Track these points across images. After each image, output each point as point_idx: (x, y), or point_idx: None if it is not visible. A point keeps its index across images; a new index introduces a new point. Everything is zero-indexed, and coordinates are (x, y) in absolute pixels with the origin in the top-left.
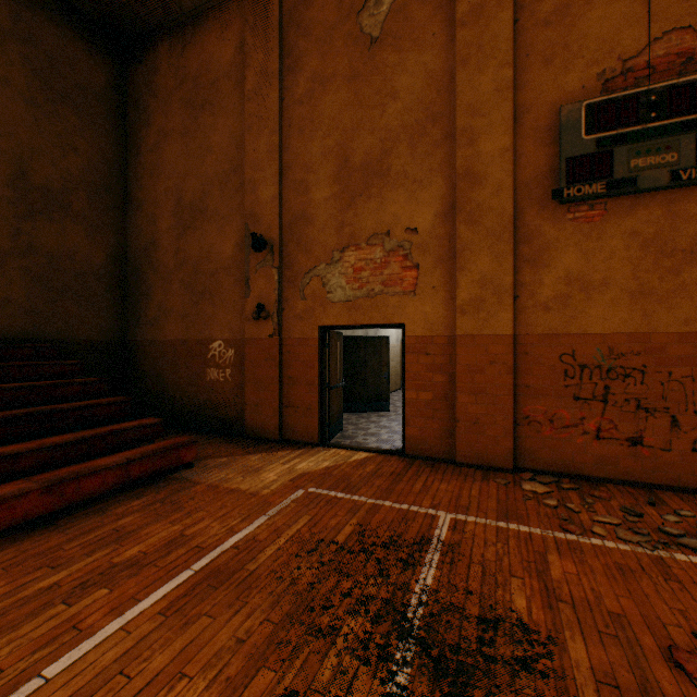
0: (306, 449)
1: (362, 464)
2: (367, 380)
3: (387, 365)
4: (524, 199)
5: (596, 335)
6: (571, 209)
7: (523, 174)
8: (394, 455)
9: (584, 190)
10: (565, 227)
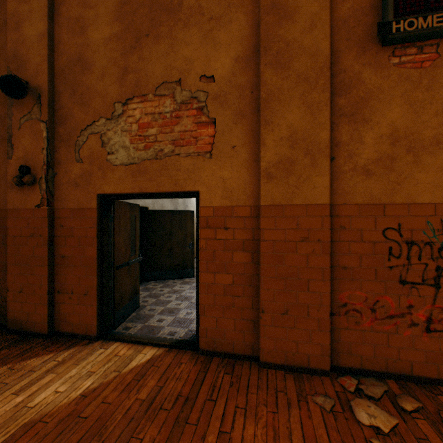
0: (77, 348)
1: (139, 378)
2: (173, 250)
3: (191, 236)
4: (341, 40)
5: (426, 206)
6: (397, 52)
7: (340, 9)
8: (187, 350)
9: (417, 23)
10: (390, 73)
